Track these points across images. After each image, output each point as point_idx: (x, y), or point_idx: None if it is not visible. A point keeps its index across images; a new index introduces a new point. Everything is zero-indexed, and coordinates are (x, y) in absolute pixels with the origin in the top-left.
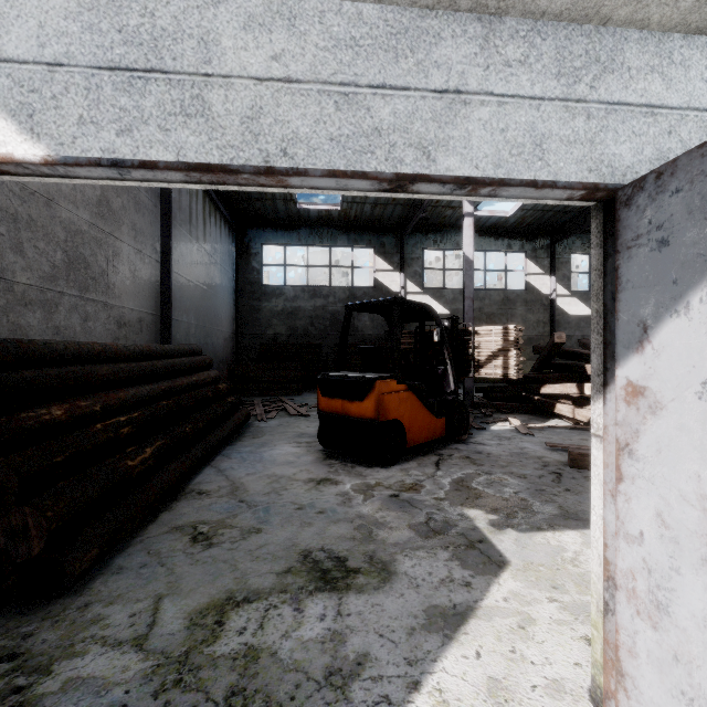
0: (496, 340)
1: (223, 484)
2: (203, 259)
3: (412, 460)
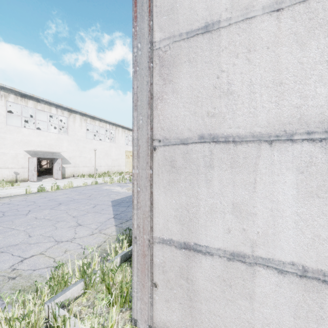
0: (46, 162)
1: None
2: None
3: None
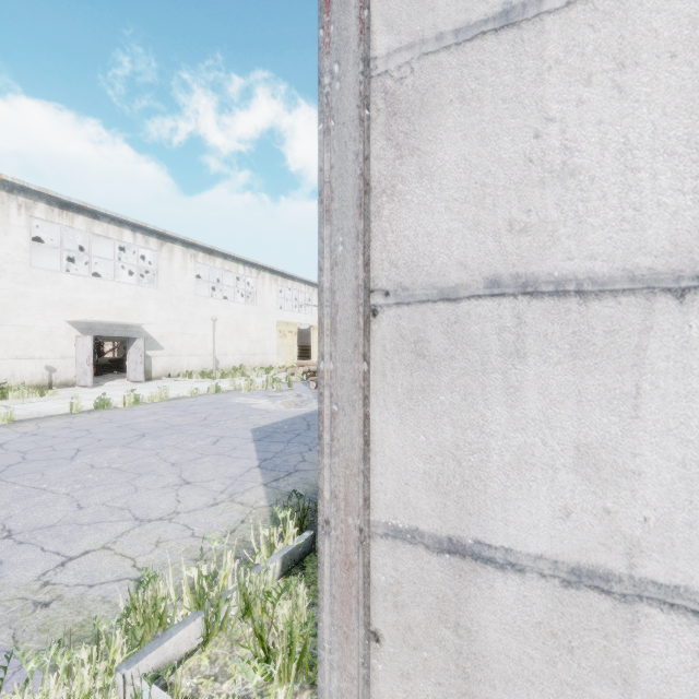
0: (111, 346)
1: None
2: None
3: None
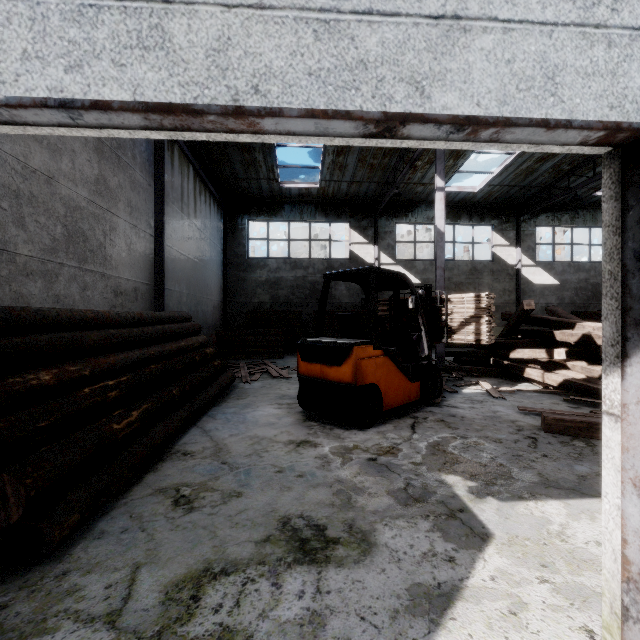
0: (468, 307)
1: (207, 445)
2: (194, 233)
3: (388, 422)
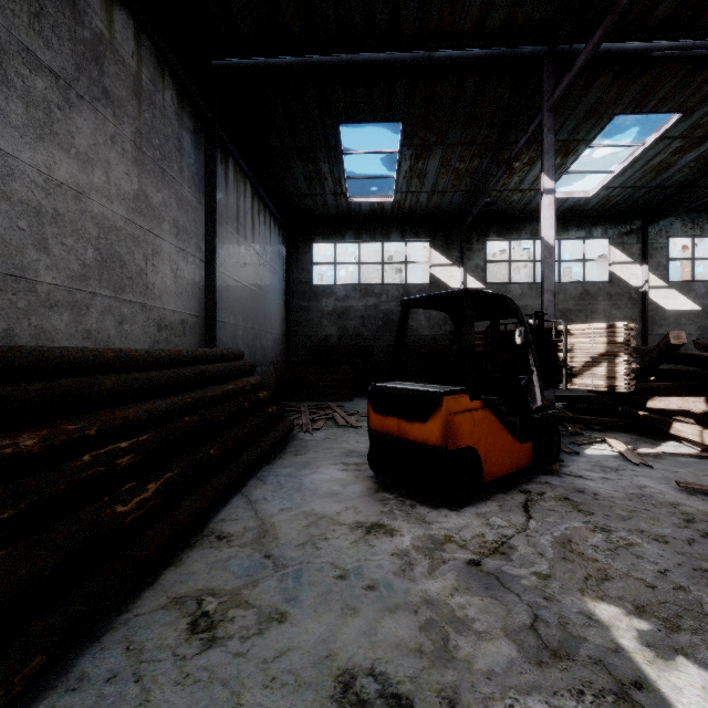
0: (597, 342)
1: (250, 524)
2: (252, 258)
3: (490, 498)
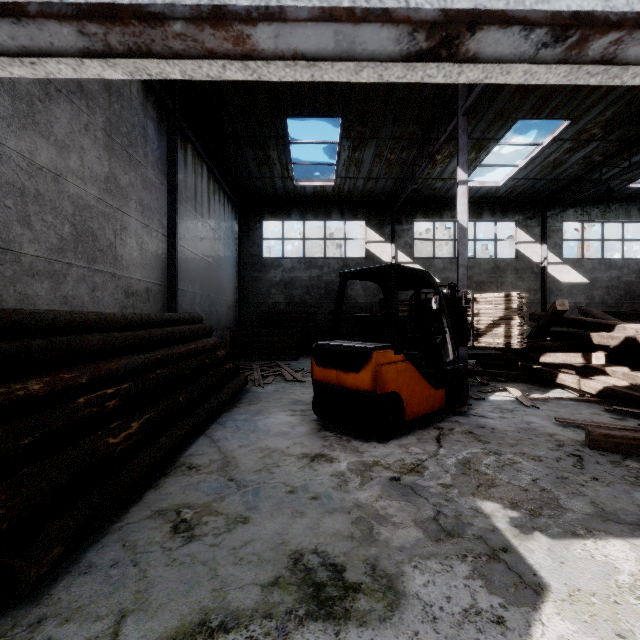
0: (497, 308)
1: (215, 457)
2: (208, 233)
3: (410, 434)
